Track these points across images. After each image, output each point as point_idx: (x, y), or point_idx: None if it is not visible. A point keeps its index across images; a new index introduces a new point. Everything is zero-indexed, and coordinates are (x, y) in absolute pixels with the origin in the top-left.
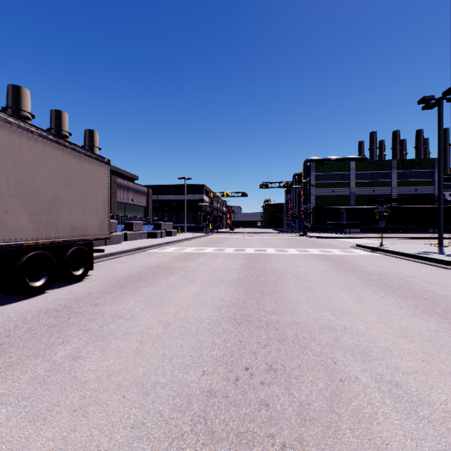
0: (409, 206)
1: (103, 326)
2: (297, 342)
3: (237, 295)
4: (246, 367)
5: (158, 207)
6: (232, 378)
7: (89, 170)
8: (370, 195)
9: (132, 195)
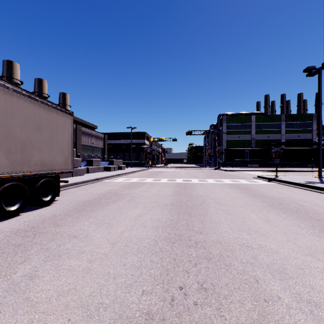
0: (294, 148)
1: (61, 245)
2: (222, 261)
3: (170, 217)
4: (180, 286)
5: (112, 148)
6: (168, 299)
7: (56, 119)
8: (265, 140)
9: (92, 140)
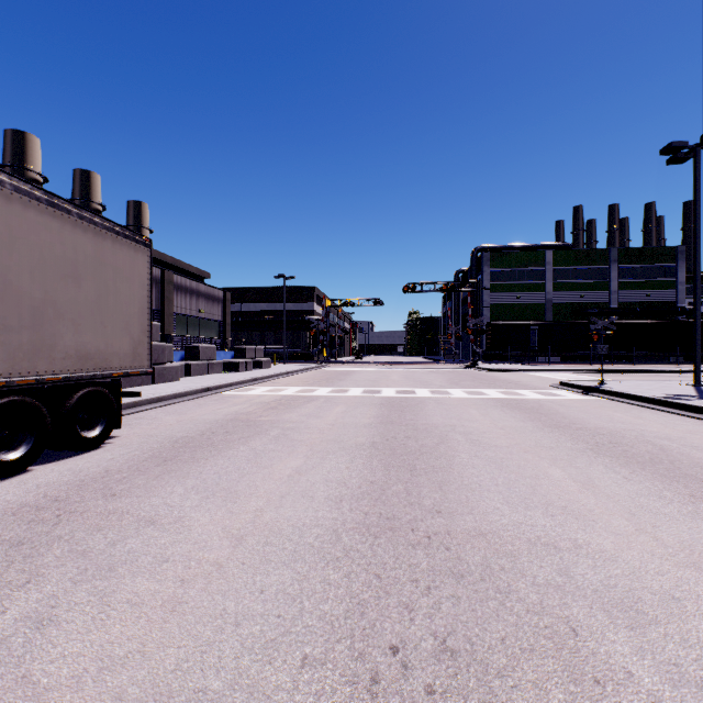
0: (638, 322)
1: (117, 543)
2: (489, 580)
3: (369, 475)
4: (392, 645)
5: (243, 322)
6: (364, 677)
7: (113, 255)
8: (576, 304)
9: (198, 303)
